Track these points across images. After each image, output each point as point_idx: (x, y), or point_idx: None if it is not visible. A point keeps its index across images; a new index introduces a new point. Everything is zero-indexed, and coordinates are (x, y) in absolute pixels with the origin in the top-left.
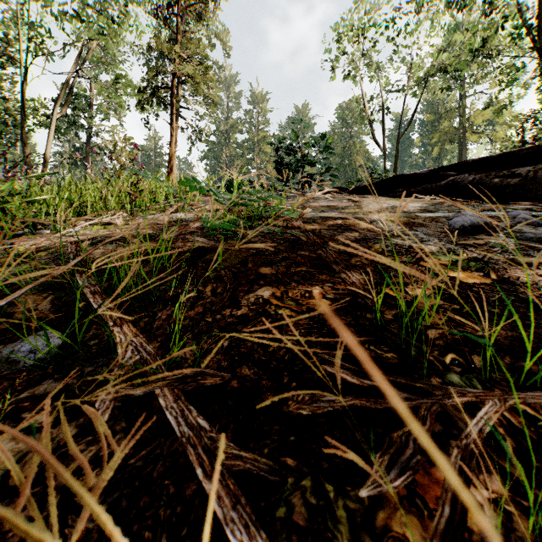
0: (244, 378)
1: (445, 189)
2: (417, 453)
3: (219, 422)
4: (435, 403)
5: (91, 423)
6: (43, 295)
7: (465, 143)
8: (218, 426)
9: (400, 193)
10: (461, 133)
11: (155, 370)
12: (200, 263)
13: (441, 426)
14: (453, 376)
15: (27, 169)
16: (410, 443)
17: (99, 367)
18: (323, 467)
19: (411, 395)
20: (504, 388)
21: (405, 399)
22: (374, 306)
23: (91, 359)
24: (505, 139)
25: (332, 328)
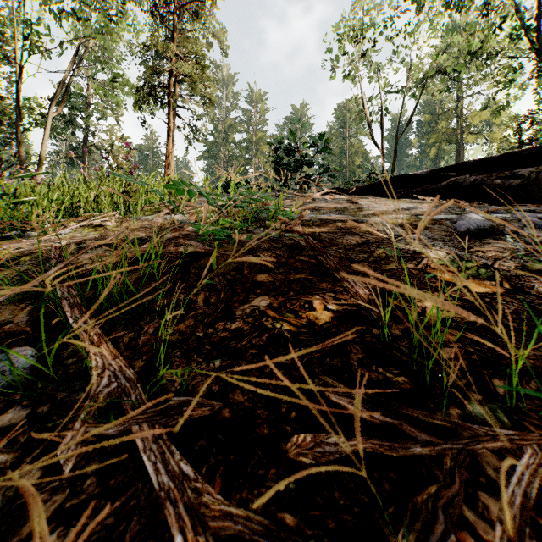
0: (237, 405)
1: (445, 190)
2: (451, 530)
3: (207, 462)
4: (462, 450)
5: (59, 464)
6: (22, 306)
7: (462, 144)
8: (205, 468)
9: (399, 194)
10: (458, 134)
11: (133, 402)
12: (193, 270)
13: (466, 472)
14: (474, 406)
15: (22, 169)
16: (439, 513)
17: (74, 392)
18: (328, 526)
19: (431, 436)
20: (533, 421)
21: (425, 443)
22: (380, 319)
23: (66, 382)
24: (502, 140)
25: (335, 345)
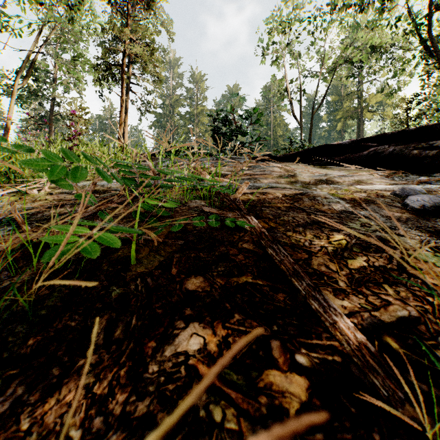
0: None
1: (366, 158)
2: None
3: None
4: None
5: None
6: None
7: (362, 120)
8: None
9: (324, 161)
10: (359, 111)
11: None
12: (105, 266)
13: None
14: None
15: None
16: None
17: None
18: None
19: None
20: None
21: None
22: (394, 398)
23: None
24: (395, 117)
25: None
